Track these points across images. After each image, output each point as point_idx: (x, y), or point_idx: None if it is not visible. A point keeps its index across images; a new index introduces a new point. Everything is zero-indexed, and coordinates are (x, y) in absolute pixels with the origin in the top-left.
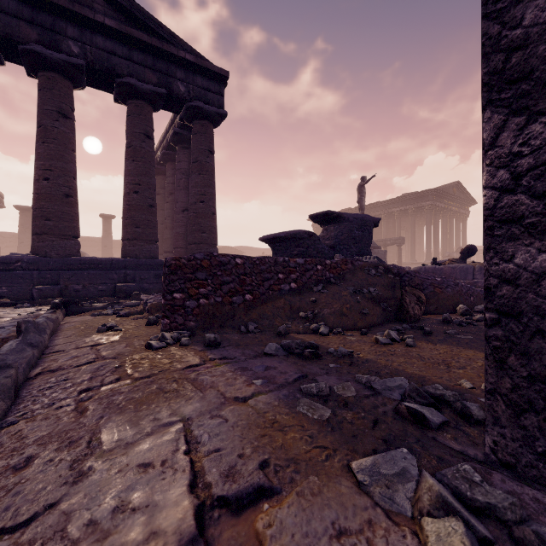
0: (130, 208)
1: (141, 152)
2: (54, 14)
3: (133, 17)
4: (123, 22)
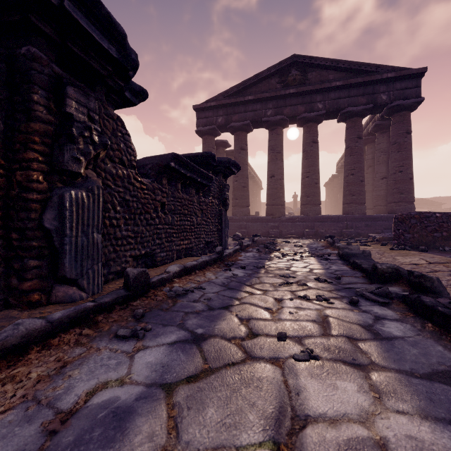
0: (348, 185)
1: (355, 149)
2: (311, 94)
3: (350, 70)
4: (345, 78)
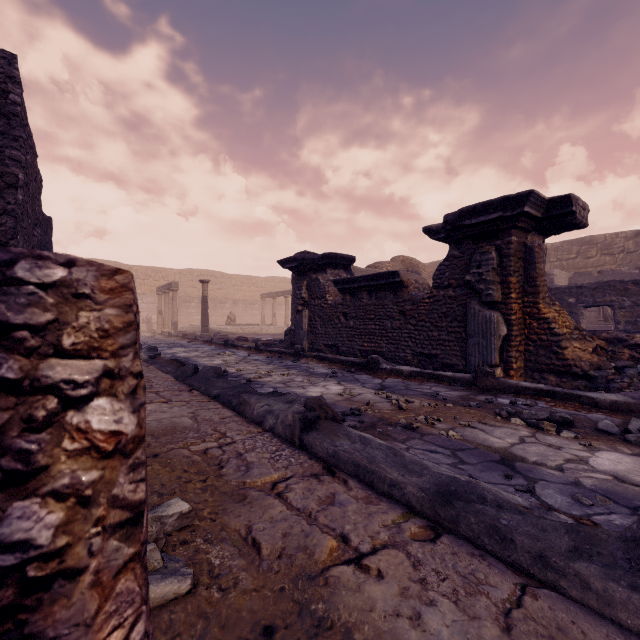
0: None
1: None
2: None
3: None
4: None
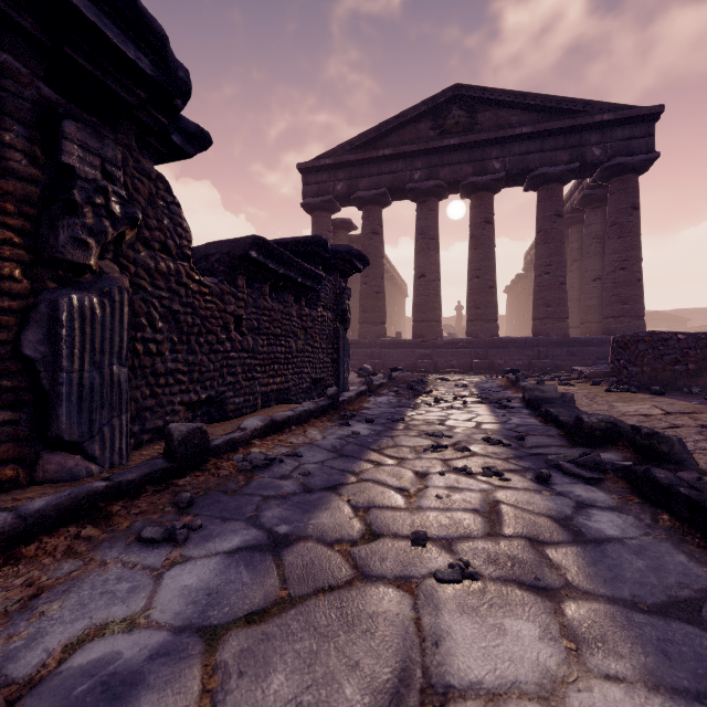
0: (540, 289)
1: (551, 233)
2: (483, 146)
3: (545, 109)
4: (536, 121)
